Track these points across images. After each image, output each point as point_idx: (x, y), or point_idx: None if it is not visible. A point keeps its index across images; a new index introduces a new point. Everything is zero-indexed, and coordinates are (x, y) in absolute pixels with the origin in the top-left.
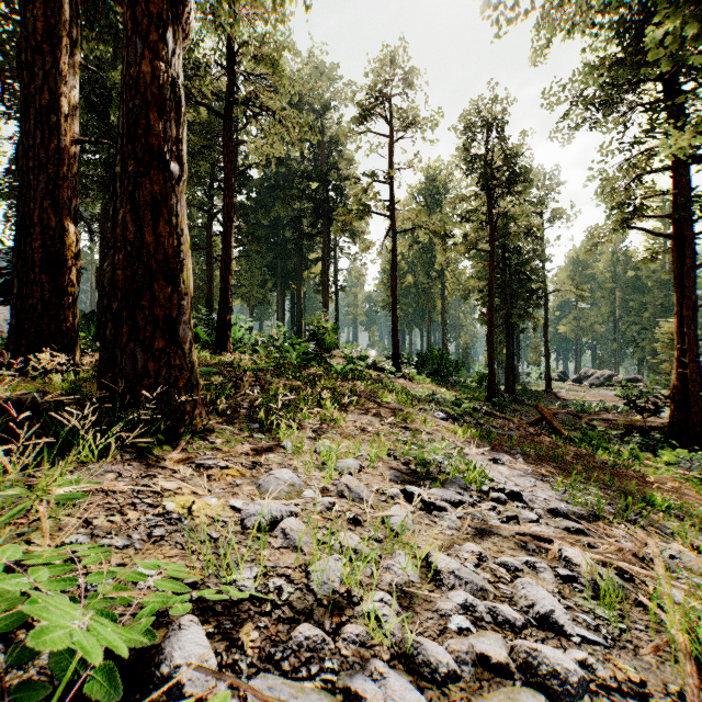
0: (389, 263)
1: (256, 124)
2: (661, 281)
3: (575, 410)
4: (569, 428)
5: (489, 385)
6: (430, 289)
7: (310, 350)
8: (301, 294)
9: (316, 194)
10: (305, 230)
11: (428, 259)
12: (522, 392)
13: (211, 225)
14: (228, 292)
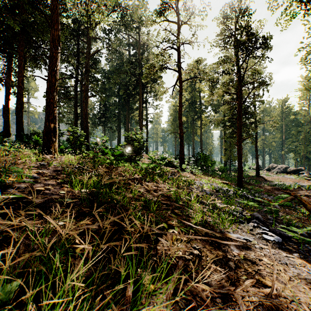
0: (173, 111)
1: (103, 32)
2: (307, 120)
3: (281, 188)
4: (295, 204)
5: (239, 175)
6: (194, 124)
7: (125, 153)
8: (128, 126)
9: (135, 70)
10: (130, 91)
11: (193, 108)
12: (244, 176)
13: (77, 85)
14: (53, 105)
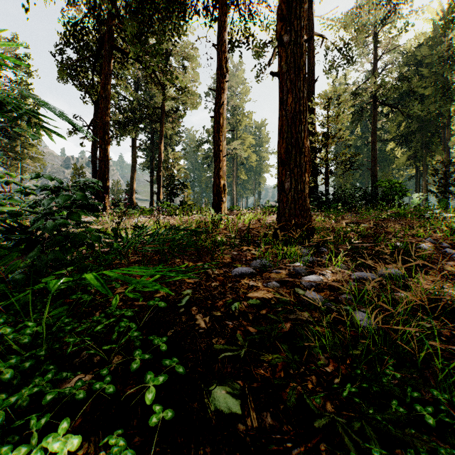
0: None
1: None
2: None
3: None
4: None
5: None
6: None
7: None
8: None
9: None
10: None
11: None
12: None
13: None
14: None
